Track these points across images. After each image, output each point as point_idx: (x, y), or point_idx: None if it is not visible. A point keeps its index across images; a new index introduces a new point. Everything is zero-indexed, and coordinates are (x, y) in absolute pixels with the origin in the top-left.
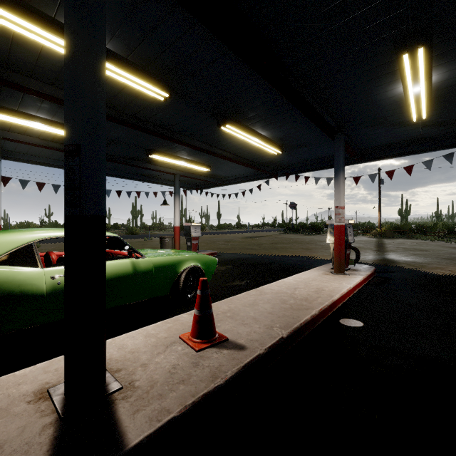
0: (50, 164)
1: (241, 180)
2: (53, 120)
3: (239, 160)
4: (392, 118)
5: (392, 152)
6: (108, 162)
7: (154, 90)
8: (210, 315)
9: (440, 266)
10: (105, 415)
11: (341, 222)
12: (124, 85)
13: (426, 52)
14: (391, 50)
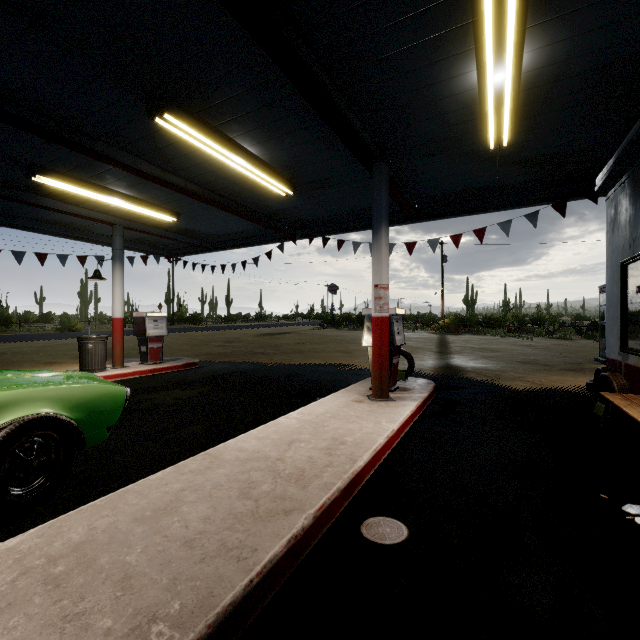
0: None
1: (241, 243)
2: None
3: (222, 203)
4: (460, 142)
5: (458, 208)
6: None
7: None
8: None
9: (518, 374)
10: None
11: (383, 312)
12: None
13: None
14: None
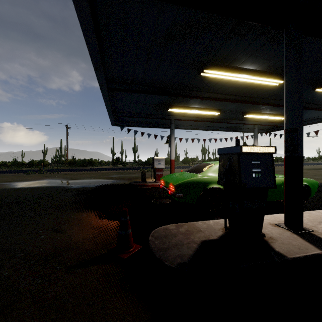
0: (184, 128)
1: (313, 122)
2: (200, 107)
3: (319, 108)
4: None
5: None
6: (213, 122)
7: (275, 81)
8: None
9: None
10: (316, 237)
11: None
12: (253, 83)
13: None
14: None
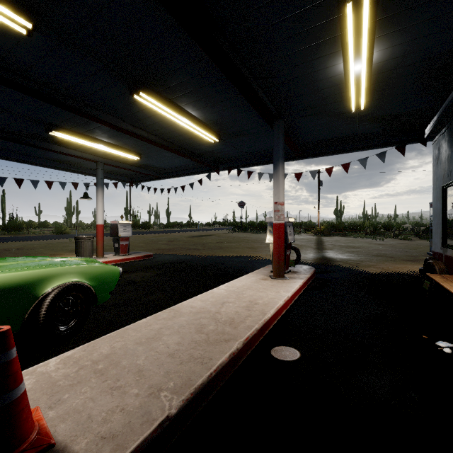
0: None
1: (181, 173)
2: None
3: (171, 147)
4: (332, 107)
5: (330, 149)
6: None
7: (1, 9)
8: (8, 406)
9: (372, 263)
10: None
11: (280, 220)
12: None
13: (371, 8)
14: (333, 1)
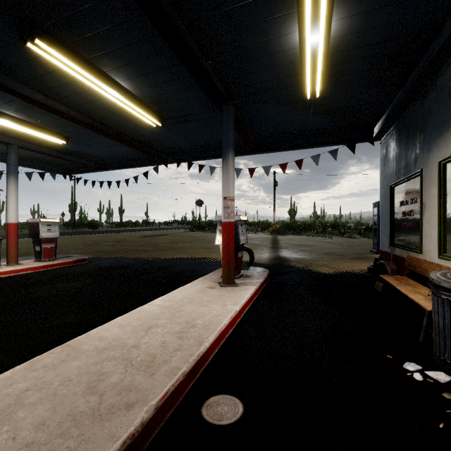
0: None
1: (124, 165)
2: None
3: (104, 130)
4: (286, 93)
5: (285, 144)
6: None
7: None
8: None
9: (324, 262)
10: None
11: (230, 218)
12: None
13: None
14: None
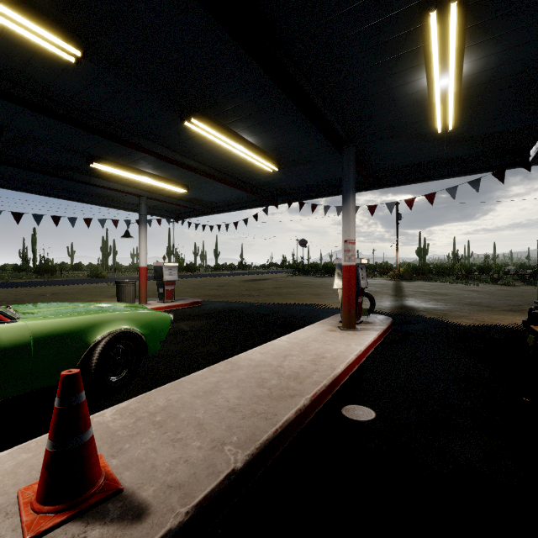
0: None
1: (233, 208)
2: None
3: (223, 178)
4: (413, 128)
5: (411, 177)
6: (33, 172)
7: (51, 38)
8: (79, 448)
9: (463, 313)
10: None
11: (351, 262)
12: None
13: (460, 15)
14: (414, 10)
